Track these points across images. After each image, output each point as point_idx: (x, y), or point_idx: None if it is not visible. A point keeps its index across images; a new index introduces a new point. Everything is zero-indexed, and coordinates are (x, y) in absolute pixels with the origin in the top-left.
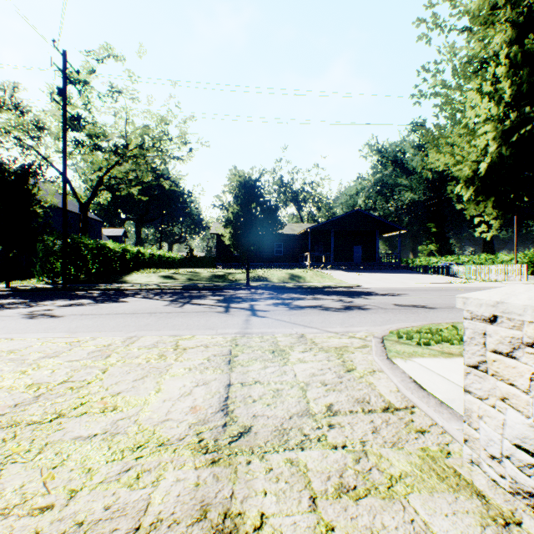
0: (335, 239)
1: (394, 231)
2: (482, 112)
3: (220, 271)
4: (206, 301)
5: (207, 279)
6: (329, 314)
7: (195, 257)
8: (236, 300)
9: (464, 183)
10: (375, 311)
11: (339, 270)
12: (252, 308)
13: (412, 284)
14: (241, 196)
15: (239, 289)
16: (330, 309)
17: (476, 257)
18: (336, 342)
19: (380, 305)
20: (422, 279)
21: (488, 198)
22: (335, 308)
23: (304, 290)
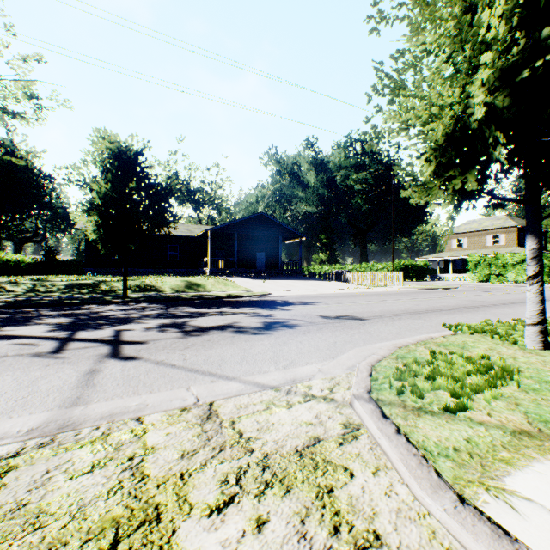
0: (238, 244)
1: (296, 238)
2: (494, 23)
3: (89, 279)
4: (30, 329)
5: (64, 290)
6: (248, 340)
7: (56, 261)
8: (94, 323)
9: (433, 152)
10: (306, 329)
11: (243, 277)
12: (117, 338)
13: (319, 290)
14: (113, 170)
15: (111, 304)
16: (247, 329)
17: (358, 265)
18: (290, 425)
19: (306, 319)
20: (324, 285)
21: (467, 171)
22: (253, 327)
23: (205, 302)
